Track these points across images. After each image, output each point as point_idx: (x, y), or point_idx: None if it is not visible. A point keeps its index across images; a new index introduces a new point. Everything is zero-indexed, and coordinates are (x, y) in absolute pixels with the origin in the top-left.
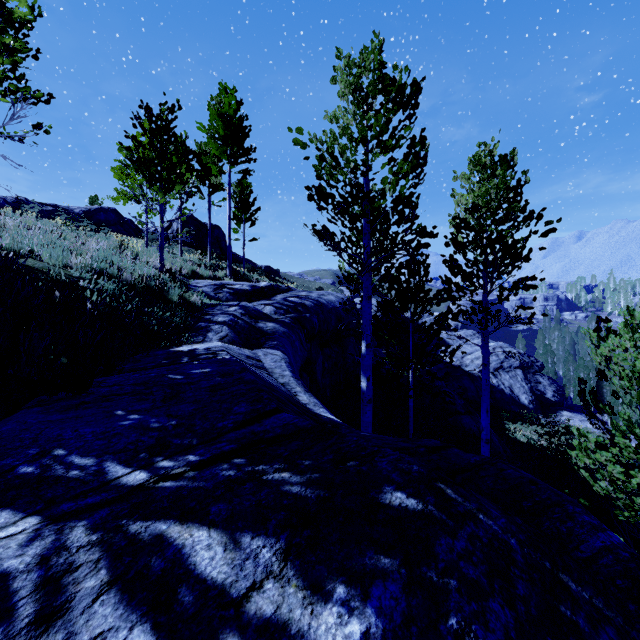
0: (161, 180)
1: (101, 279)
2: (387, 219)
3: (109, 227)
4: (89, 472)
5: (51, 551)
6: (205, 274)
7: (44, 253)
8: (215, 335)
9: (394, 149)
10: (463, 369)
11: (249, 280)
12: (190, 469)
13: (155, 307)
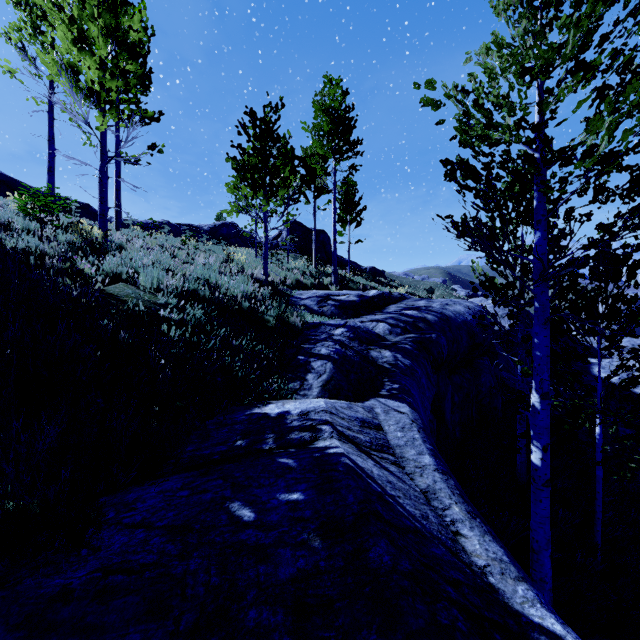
0: (264, 186)
1: (188, 304)
2: (603, 190)
3: (230, 240)
4: None
5: None
6: (309, 283)
7: (141, 275)
8: (316, 378)
9: (607, 70)
10: (631, 390)
11: (355, 287)
12: None
13: (245, 338)
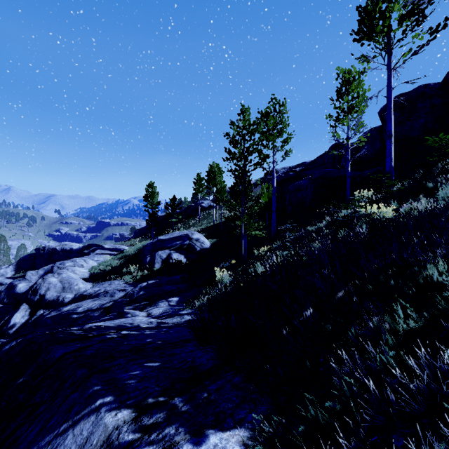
0: None
1: None
2: None
3: None
4: (142, 331)
5: (131, 323)
6: None
7: None
8: None
9: None
10: None
11: None
12: (108, 333)
13: None
